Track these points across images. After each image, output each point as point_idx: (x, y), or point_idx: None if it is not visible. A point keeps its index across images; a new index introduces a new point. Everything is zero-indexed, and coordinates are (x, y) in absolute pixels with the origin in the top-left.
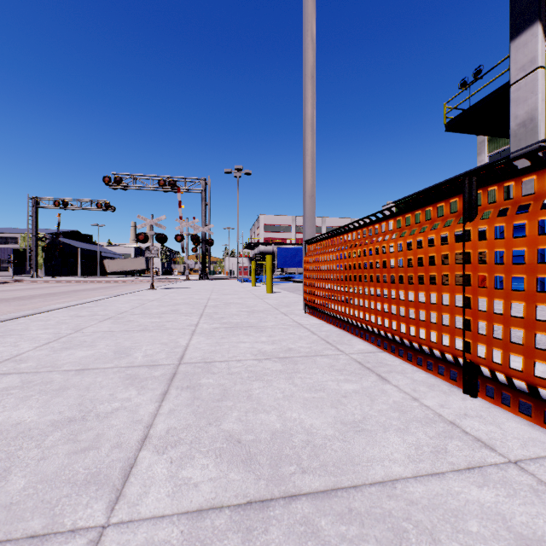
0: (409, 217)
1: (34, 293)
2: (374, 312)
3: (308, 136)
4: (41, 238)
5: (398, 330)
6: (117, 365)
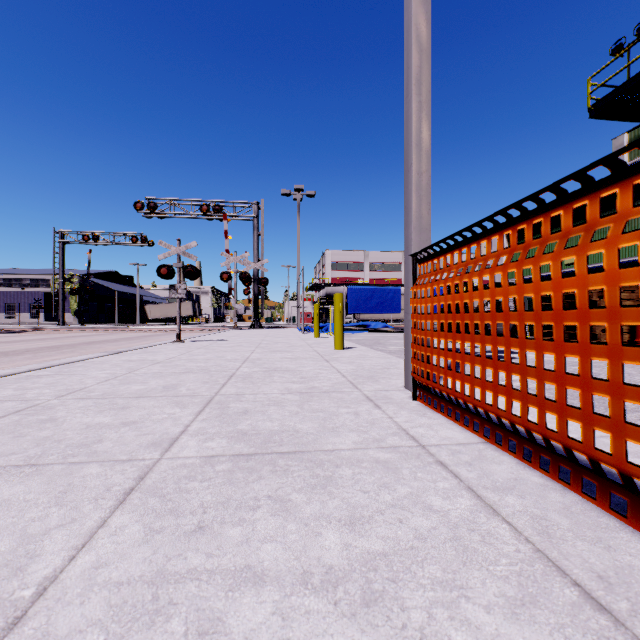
0: None
1: (35, 346)
2: None
3: (416, 56)
4: (69, 279)
5: None
6: None
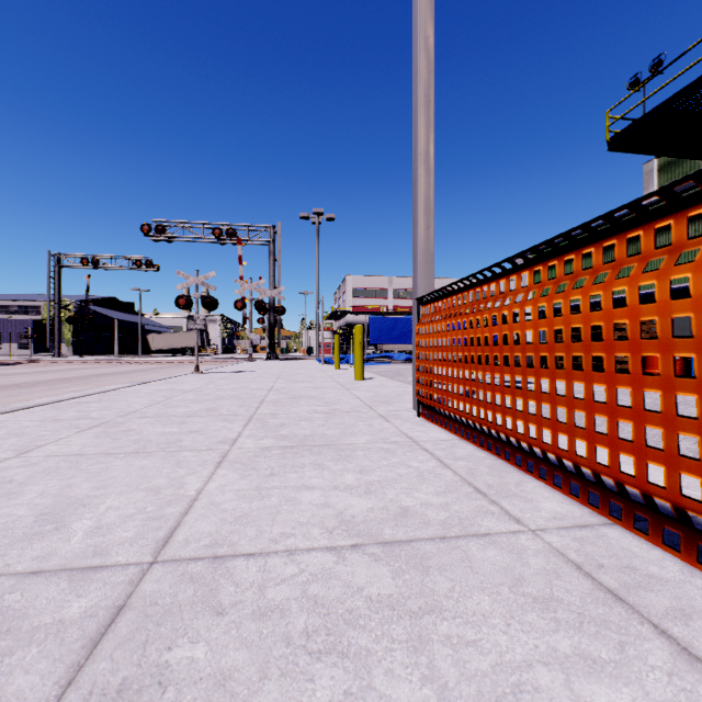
0: (554, 274)
1: (43, 379)
2: (584, 435)
3: (421, 131)
4: (65, 306)
5: (673, 489)
6: (5, 567)
